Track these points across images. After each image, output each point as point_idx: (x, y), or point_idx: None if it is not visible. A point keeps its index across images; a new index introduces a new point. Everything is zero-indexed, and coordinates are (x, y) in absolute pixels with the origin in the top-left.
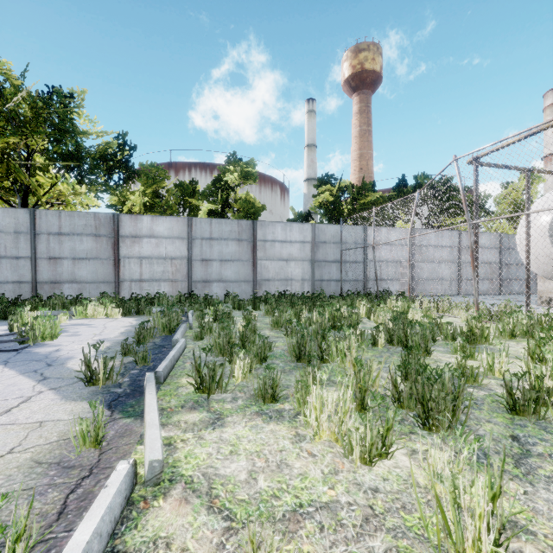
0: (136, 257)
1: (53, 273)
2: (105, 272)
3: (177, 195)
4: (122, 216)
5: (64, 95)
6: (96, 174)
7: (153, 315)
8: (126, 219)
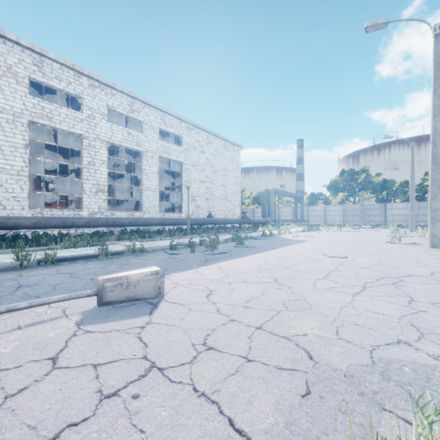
0: (391, 215)
1: (368, 219)
2: (382, 219)
3: (400, 190)
4: (387, 204)
5: (365, 171)
6: (376, 192)
7: (408, 227)
8: (388, 204)
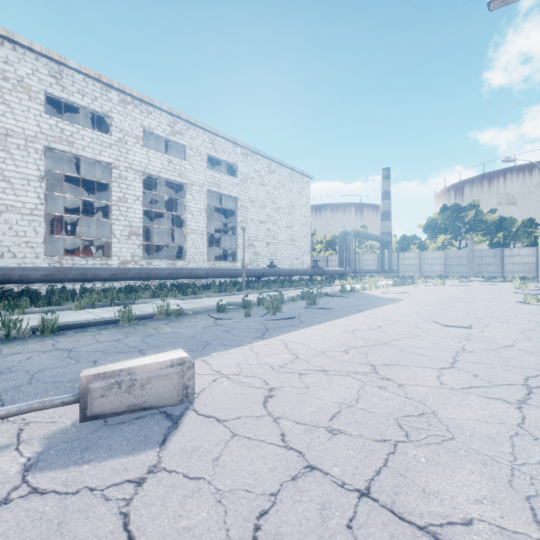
0: (510, 263)
1: (478, 269)
2: (498, 269)
3: (522, 231)
4: (504, 249)
5: (475, 206)
6: (490, 233)
7: (536, 280)
8: (506, 250)
